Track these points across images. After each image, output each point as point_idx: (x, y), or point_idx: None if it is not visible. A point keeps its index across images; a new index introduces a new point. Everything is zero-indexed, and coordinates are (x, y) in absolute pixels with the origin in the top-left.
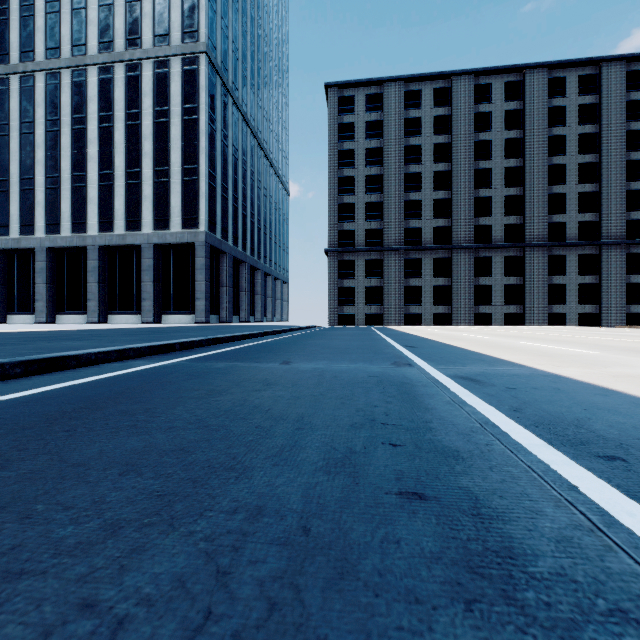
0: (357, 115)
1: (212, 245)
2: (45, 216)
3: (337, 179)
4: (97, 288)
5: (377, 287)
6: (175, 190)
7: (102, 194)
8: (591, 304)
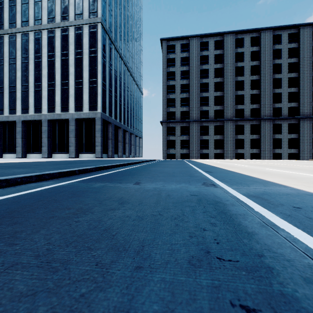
0: (176, 54)
1: (104, 119)
2: (21, 105)
3: (166, 86)
4: (47, 140)
5: (186, 140)
6: (85, 91)
7: (49, 94)
8: (294, 148)
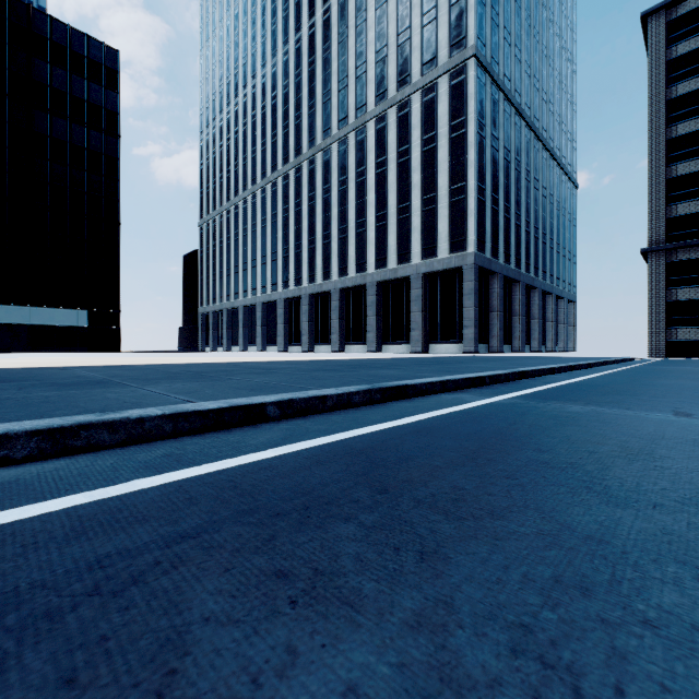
0: None
1: (481, 266)
2: (338, 262)
3: (664, 143)
4: (374, 321)
5: None
6: (442, 215)
7: (378, 234)
8: None
